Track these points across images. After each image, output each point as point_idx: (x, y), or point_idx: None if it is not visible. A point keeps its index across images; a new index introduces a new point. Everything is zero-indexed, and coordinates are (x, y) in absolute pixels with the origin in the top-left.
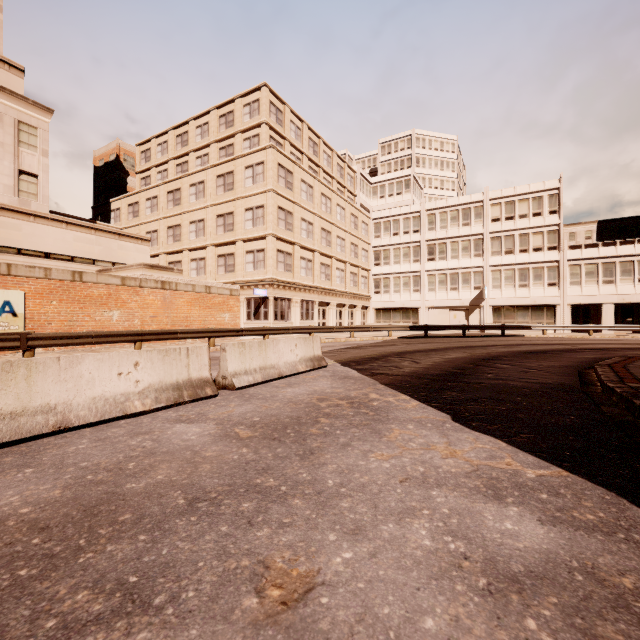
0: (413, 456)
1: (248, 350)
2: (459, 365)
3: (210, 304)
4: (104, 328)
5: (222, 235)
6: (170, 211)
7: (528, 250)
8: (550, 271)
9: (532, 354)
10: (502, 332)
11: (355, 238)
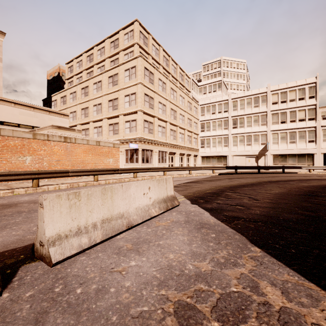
0: None
1: (85, 200)
2: (298, 203)
3: (99, 152)
4: (19, 168)
5: (111, 112)
6: (82, 99)
7: (295, 121)
8: (310, 133)
9: None
10: (283, 170)
11: (190, 115)
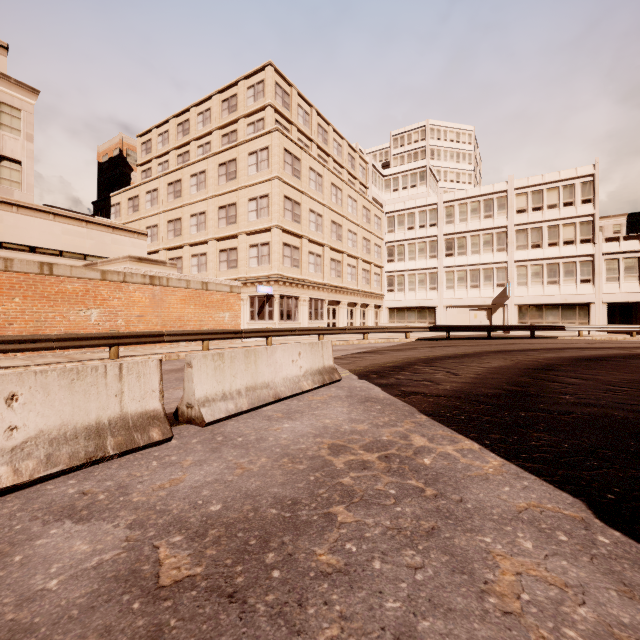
0: None
1: (228, 363)
2: (512, 379)
3: (207, 302)
4: (80, 329)
5: (224, 228)
6: (170, 204)
7: (558, 243)
8: (583, 266)
9: (591, 362)
10: (532, 333)
11: (367, 232)
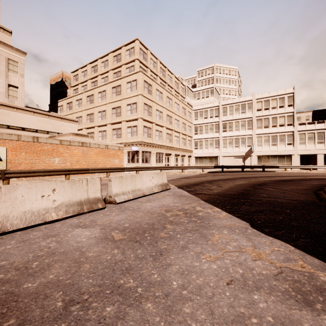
0: (232, 258)
1: (124, 180)
2: (245, 188)
3: (108, 154)
4: (50, 167)
5: (115, 118)
6: (88, 106)
7: (276, 126)
8: (288, 137)
9: (283, 182)
10: (263, 169)
11: (184, 120)
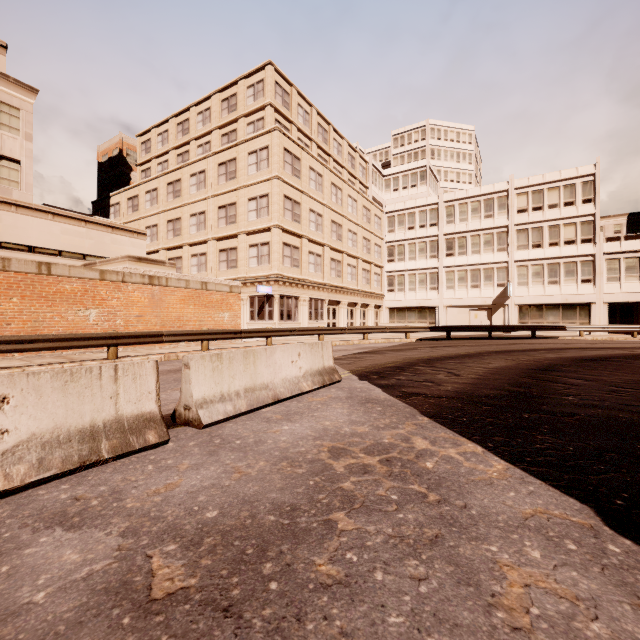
0: None
1: (227, 364)
2: (514, 379)
3: (207, 302)
4: (78, 329)
5: (224, 228)
6: (170, 204)
7: (559, 243)
8: (584, 266)
9: (593, 362)
10: (533, 333)
11: (367, 232)
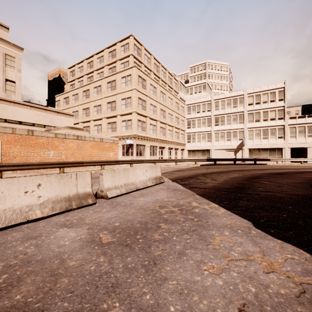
0: (239, 269)
1: (117, 174)
2: (239, 181)
3: (102, 147)
4: (45, 160)
5: (110, 112)
6: (84, 101)
7: (267, 120)
8: (279, 130)
9: (277, 175)
10: (255, 162)
11: (177, 114)
